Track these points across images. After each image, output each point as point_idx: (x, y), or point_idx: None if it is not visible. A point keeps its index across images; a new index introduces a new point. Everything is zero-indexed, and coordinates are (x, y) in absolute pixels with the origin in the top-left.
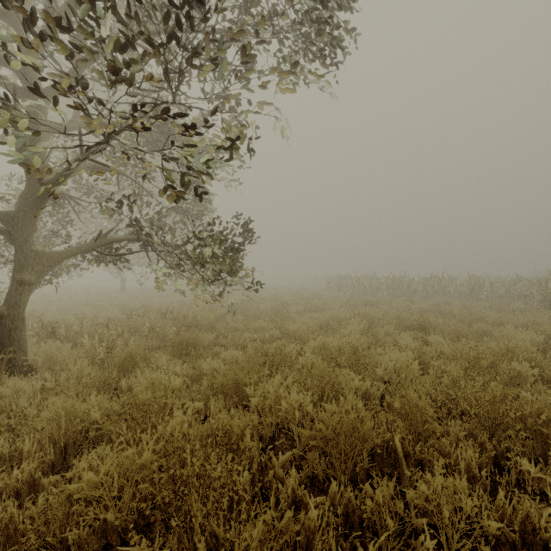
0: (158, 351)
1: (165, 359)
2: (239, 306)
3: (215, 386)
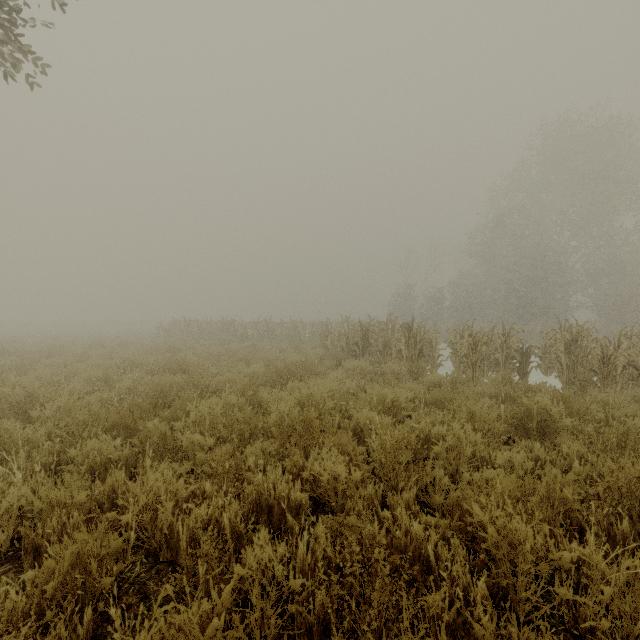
0: None
1: None
2: None
3: None
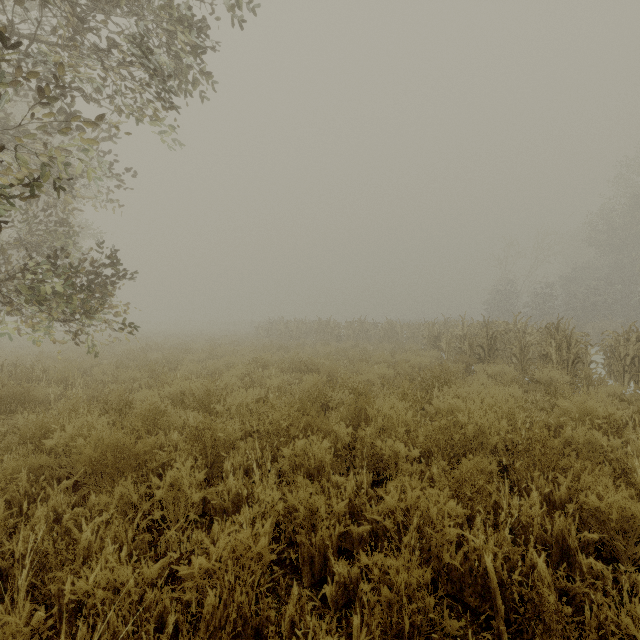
0: None
1: None
2: (126, 356)
3: (17, 436)
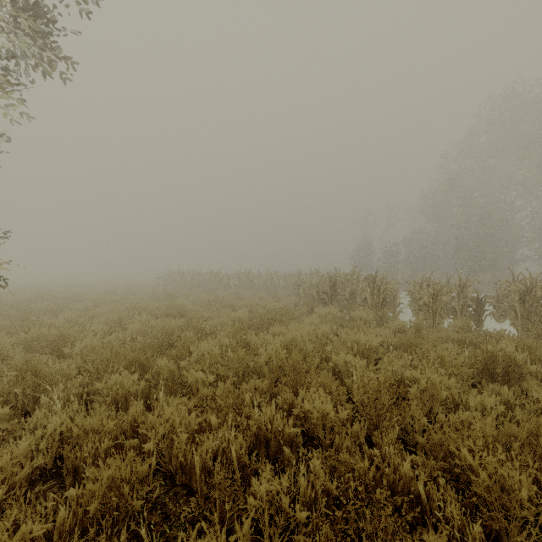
0: None
1: None
2: (11, 306)
3: None
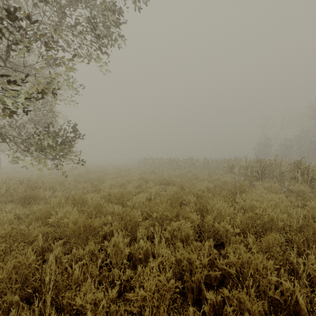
0: (9, 203)
1: (11, 206)
2: (78, 176)
3: (34, 216)
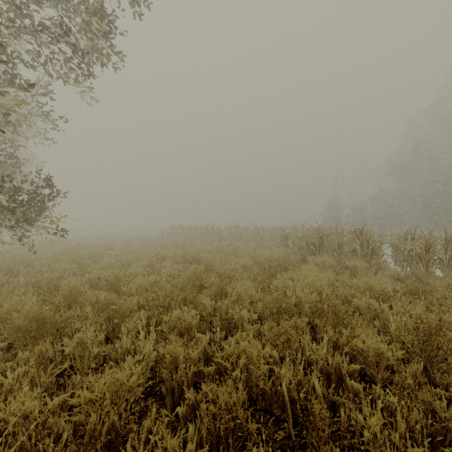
0: None
1: None
2: (62, 253)
3: None
